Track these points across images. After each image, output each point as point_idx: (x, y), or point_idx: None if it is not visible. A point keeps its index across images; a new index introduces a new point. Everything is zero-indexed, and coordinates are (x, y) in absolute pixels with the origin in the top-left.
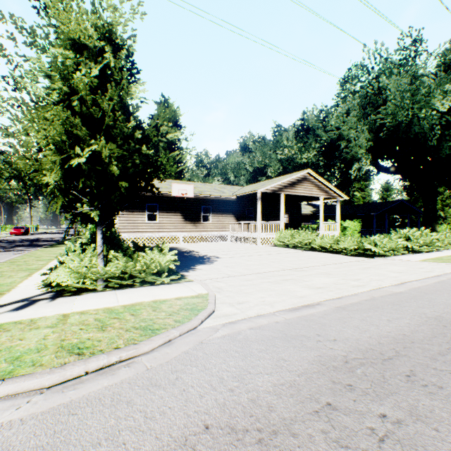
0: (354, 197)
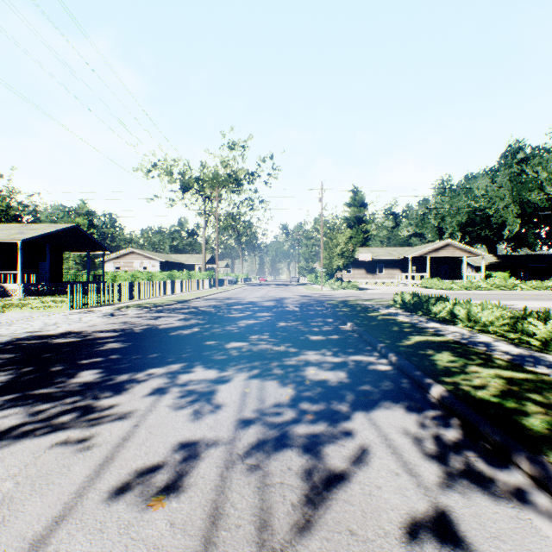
0: None
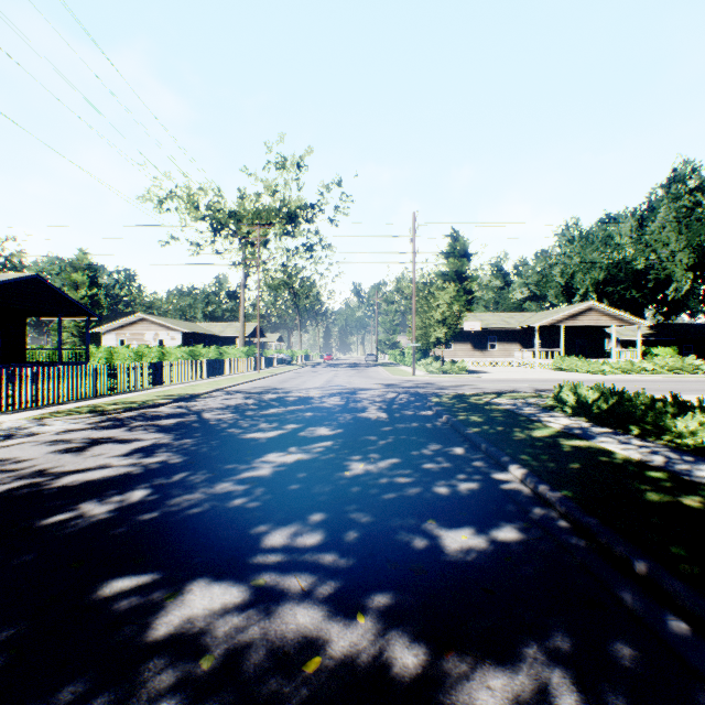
0: None
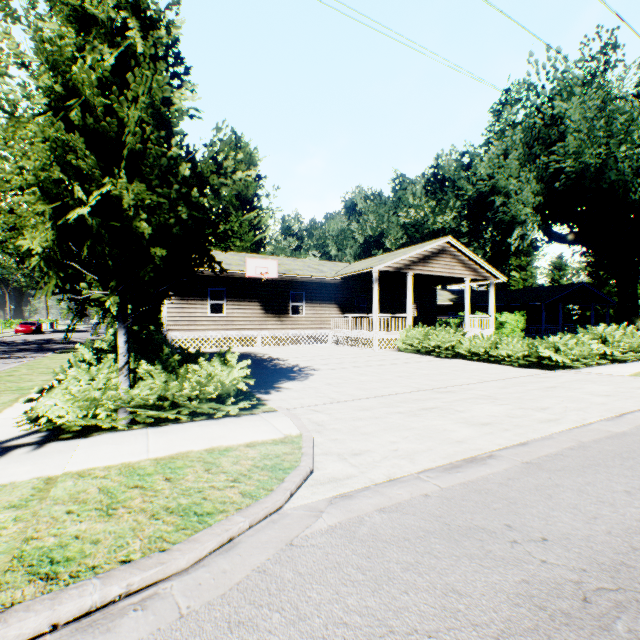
0: (511, 279)
